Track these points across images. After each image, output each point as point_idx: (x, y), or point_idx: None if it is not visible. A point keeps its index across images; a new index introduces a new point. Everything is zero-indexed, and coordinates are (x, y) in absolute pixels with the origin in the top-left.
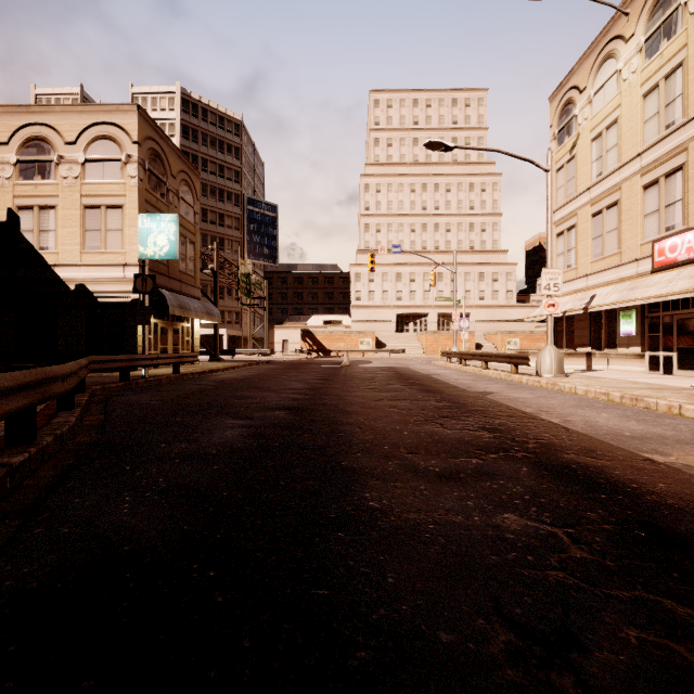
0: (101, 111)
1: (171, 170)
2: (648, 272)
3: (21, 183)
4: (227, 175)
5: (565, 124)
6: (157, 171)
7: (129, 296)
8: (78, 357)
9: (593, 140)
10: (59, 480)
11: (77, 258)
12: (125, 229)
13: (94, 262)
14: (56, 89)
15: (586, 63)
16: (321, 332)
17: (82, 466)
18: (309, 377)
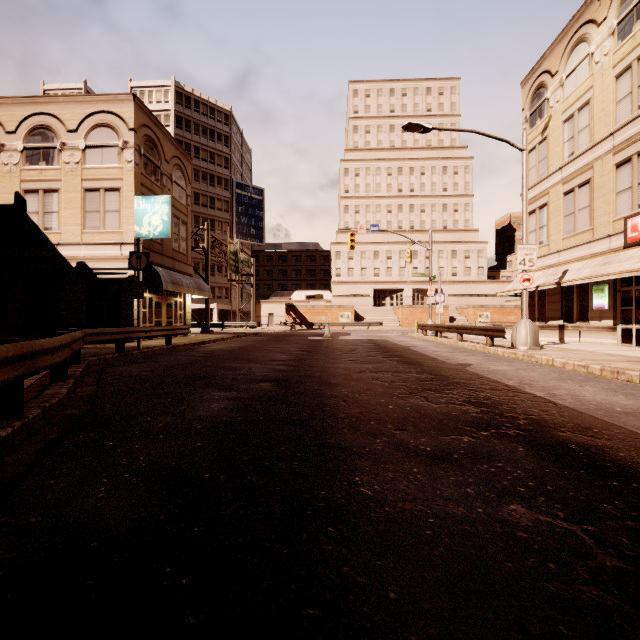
0: (100, 100)
1: (165, 156)
2: (621, 248)
3: (27, 169)
4: (217, 161)
5: (537, 107)
6: (152, 157)
7: (126, 273)
8: (74, 330)
9: (565, 121)
10: (40, 456)
11: (78, 238)
12: (122, 210)
13: (94, 242)
14: (63, 85)
15: (557, 48)
16: (304, 306)
17: (65, 442)
18: (293, 349)
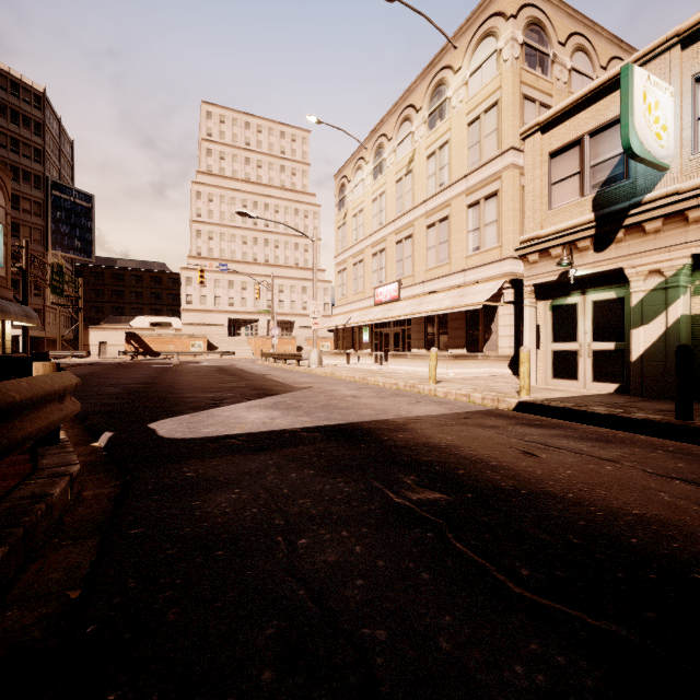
0: None
1: None
2: (373, 306)
3: None
4: (23, 151)
5: (342, 198)
6: None
7: None
8: None
9: (354, 216)
10: None
11: None
12: None
13: None
14: None
15: (351, 164)
16: (149, 334)
17: None
18: (145, 372)
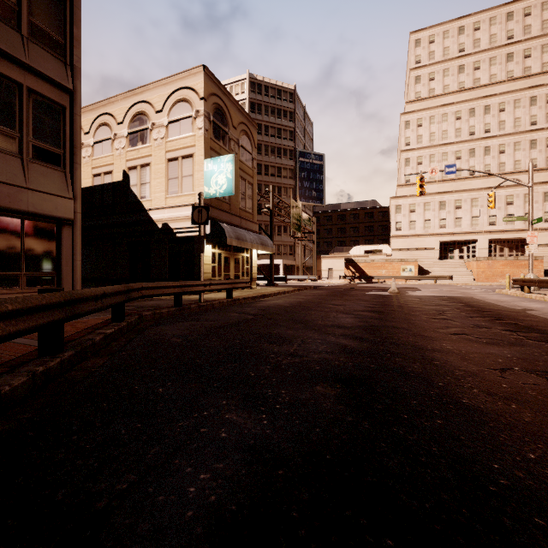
0: (178, 79)
1: (233, 122)
2: None
3: (130, 150)
4: (283, 135)
5: None
6: (220, 123)
7: (197, 230)
8: (116, 284)
9: None
10: None
11: (163, 202)
12: (194, 174)
13: (174, 205)
14: None
15: None
16: (363, 260)
17: None
18: (358, 308)
